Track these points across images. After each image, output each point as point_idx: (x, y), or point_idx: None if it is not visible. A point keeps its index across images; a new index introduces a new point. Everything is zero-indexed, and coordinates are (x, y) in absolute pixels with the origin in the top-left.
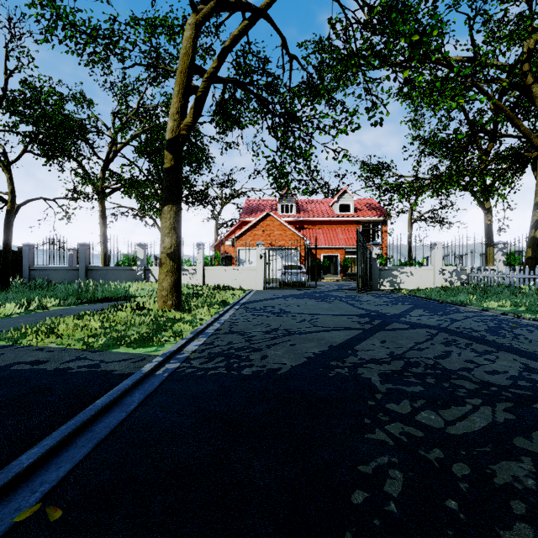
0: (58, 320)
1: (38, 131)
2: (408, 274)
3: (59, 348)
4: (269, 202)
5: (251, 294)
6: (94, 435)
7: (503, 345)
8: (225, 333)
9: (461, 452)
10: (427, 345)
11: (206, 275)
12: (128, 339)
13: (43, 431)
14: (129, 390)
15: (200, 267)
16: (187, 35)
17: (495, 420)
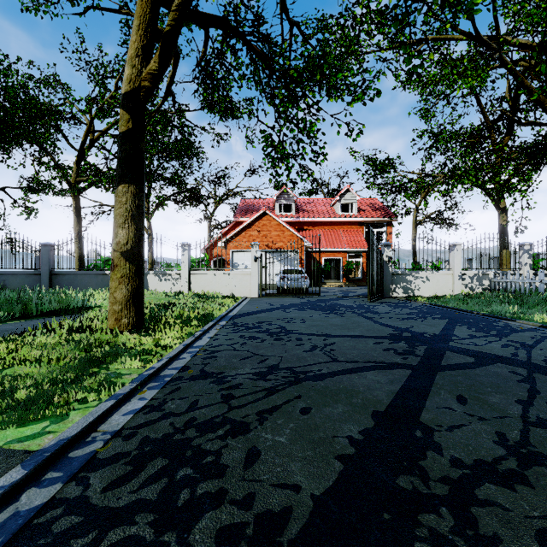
0: None
1: None
2: (423, 279)
3: None
4: (266, 201)
5: (244, 303)
6: None
7: None
8: (193, 377)
9: None
10: (545, 408)
11: (192, 280)
12: (4, 401)
13: None
14: None
15: (185, 271)
16: None
17: None
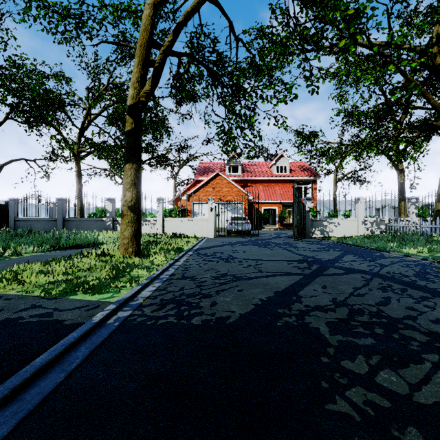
0: (25, 267)
1: (19, 101)
2: (335, 224)
3: (17, 295)
4: (218, 164)
5: (203, 241)
6: (22, 406)
7: (436, 291)
8: (178, 278)
9: None
10: (365, 290)
11: (165, 225)
12: (86, 285)
13: None
14: (76, 343)
15: (160, 218)
16: (146, 14)
17: None
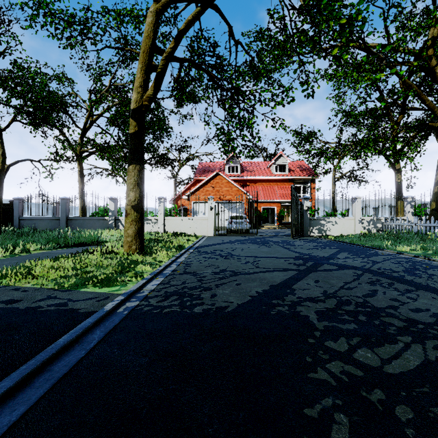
0: (36, 263)
1: (25, 103)
2: (333, 223)
3: (33, 288)
4: (218, 164)
5: (203, 240)
6: (52, 375)
7: (421, 285)
8: (180, 273)
9: (401, 393)
10: (355, 284)
11: (166, 224)
12: (95, 279)
13: (4, 371)
14: (91, 328)
15: (161, 217)
16: (149, 21)
17: (427, 358)
